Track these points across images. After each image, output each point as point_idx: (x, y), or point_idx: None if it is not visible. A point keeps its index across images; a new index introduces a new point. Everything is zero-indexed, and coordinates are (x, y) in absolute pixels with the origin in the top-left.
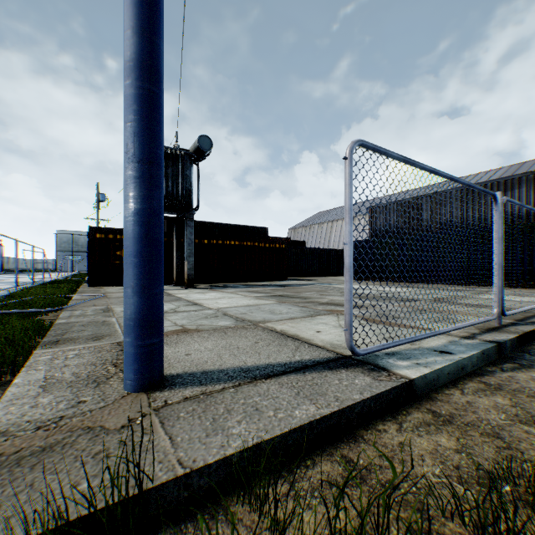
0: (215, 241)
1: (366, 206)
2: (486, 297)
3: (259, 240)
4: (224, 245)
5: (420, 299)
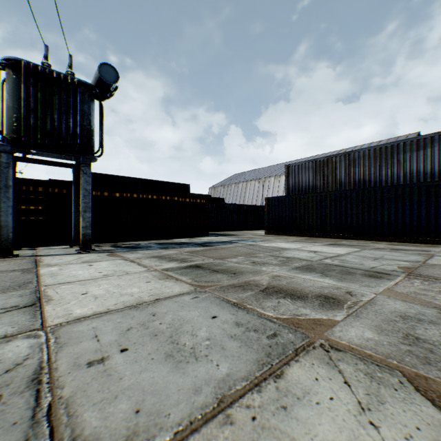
0: (128, 194)
1: (275, 169)
2: None
3: (179, 194)
4: (139, 199)
5: (389, 271)
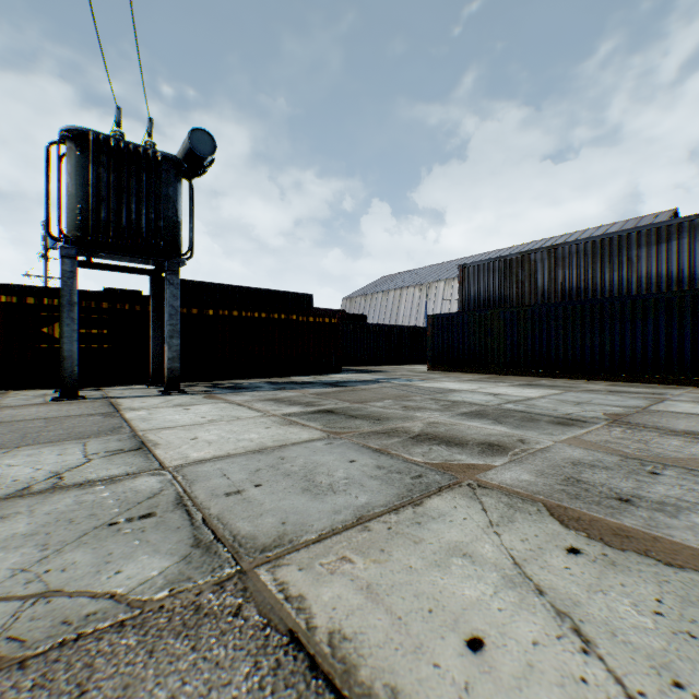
0: (226, 311)
1: (445, 270)
2: (683, 409)
3: (298, 311)
4: (242, 318)
5: (587, 419)
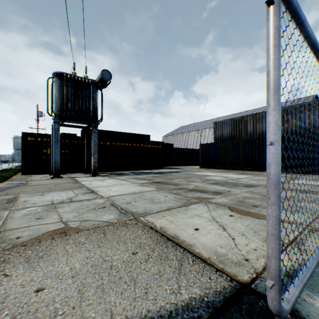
0: (114, 143)
1: (209, 123)
2: (300, 182)
3: (144, 142)
4: (121, 146)
5: (258, 185)
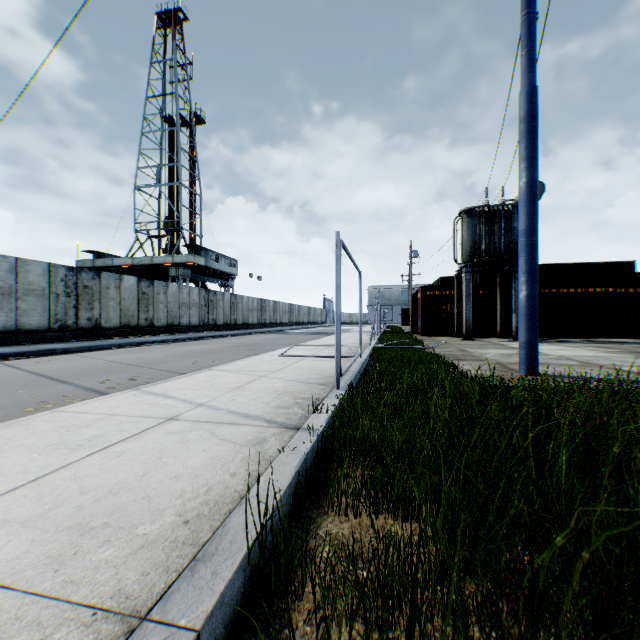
0: (545, 290)
1: None
2: None
3: (614, 284)
4: (558, 294)
5: None
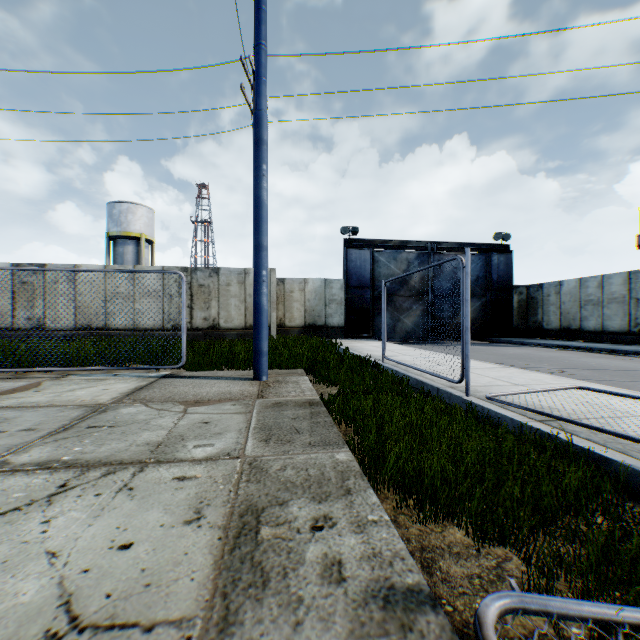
0: None
1: None
2: None
3: None
4: None
5: None
